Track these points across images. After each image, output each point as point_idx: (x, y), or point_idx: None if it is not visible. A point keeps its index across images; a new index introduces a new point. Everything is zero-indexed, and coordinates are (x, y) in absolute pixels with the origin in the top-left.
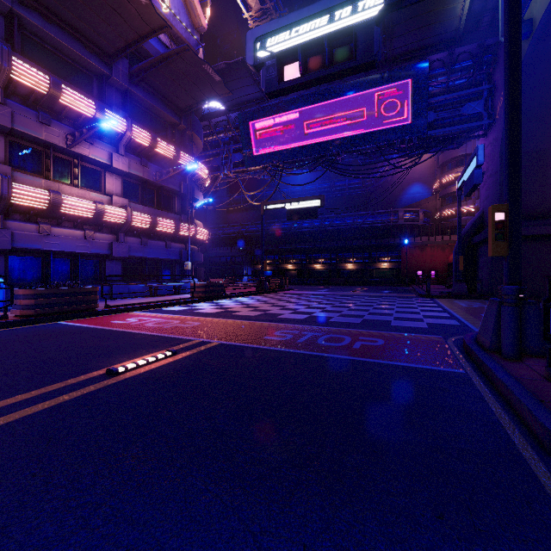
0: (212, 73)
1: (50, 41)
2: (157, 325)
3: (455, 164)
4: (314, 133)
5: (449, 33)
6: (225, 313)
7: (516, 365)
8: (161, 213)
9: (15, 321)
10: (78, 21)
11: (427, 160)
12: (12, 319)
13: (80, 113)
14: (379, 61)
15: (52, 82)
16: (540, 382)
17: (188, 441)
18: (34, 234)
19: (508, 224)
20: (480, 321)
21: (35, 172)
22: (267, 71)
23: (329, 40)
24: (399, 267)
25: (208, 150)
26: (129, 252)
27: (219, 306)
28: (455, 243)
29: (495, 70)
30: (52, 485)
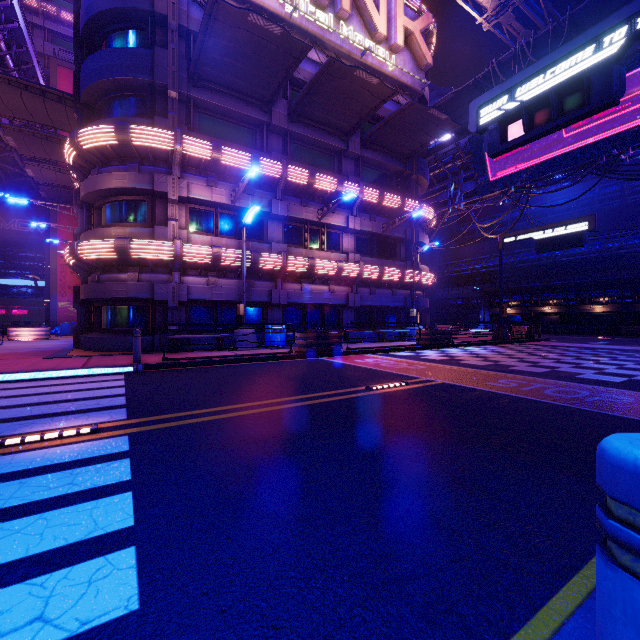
0: (437, 114)
1: (307, 141)
2: (390, 366)
3: None
4: (578, 134)
5: None
6: (451, 361)
7: None
8: (387, 262)
9: (297, 355)
10: (325, 118)
11: None
12: (295, 354)
13: (326, 190)
14: None
15: (310, 174)
16: None
17: (421, 421)
18: (298, 292)
19: None
20: None
21: (298, 244)
22: (489, 136)
23: (556, 93)
24: None
25: (434, 184)
26: (361, 301)
27: (444, 354)
28: None
29: None
30: (361, 421)
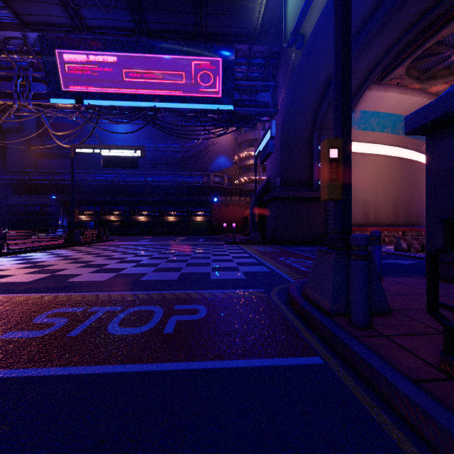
0: None
1: None
2: None
3: (248, 145)
4: (134, 82)
5: (250, 30)
6: None
7: (382, 342)
8: None
9: None
10: None
11: (230, 139)
12: None
13: None
14: (196, 33)
15: None
16: (453, 389)
17: None
18: None
19: (342, 162)
20: (283, 265)
21: None
22: None
23: None
24: (211, 220)
25: None
26: None
27: None
28: (248, 202)
29: (278, 73)
30: None
